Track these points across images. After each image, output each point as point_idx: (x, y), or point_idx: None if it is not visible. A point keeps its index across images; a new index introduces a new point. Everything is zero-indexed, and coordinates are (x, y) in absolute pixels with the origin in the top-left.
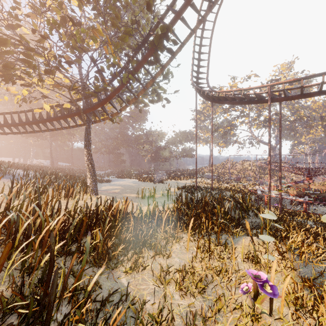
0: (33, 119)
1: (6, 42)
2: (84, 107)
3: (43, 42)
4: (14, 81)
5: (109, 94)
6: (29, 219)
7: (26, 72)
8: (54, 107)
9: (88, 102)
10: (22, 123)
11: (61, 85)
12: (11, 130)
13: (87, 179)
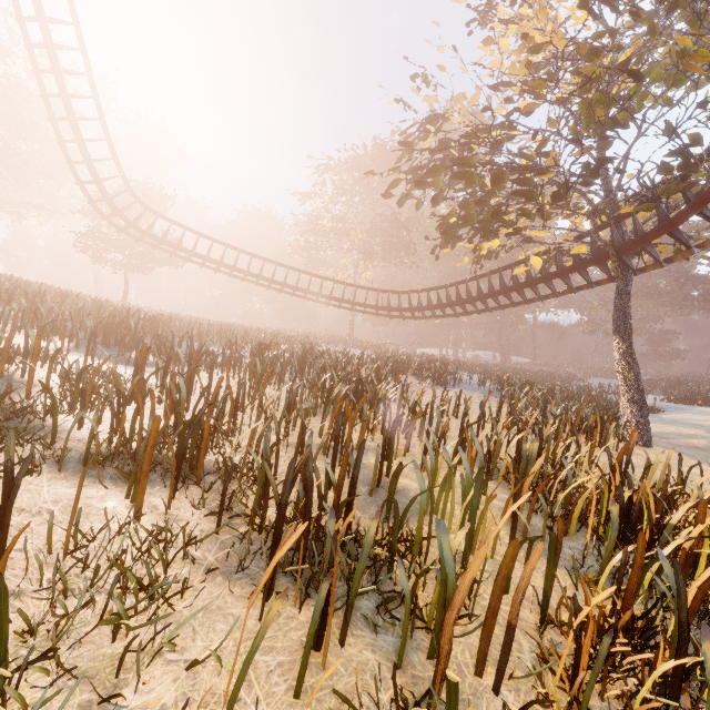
0: (501, 287)
1: (502, 177)
2: (615, 243)
3: (544, 144)
4: (496, 232)
5: (700, 194)
6: (625, 493)
7: (522, 212)
8: (540, 257)
9: (623, 227)
10: (483, 295)
11: (579, 213)
12: (464, 309)
13: (621, 406)
